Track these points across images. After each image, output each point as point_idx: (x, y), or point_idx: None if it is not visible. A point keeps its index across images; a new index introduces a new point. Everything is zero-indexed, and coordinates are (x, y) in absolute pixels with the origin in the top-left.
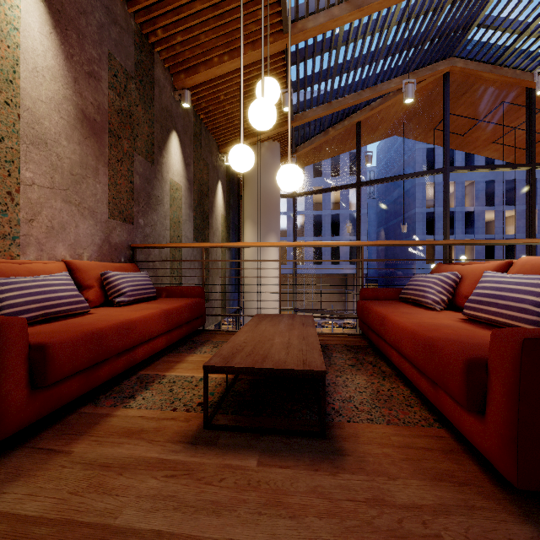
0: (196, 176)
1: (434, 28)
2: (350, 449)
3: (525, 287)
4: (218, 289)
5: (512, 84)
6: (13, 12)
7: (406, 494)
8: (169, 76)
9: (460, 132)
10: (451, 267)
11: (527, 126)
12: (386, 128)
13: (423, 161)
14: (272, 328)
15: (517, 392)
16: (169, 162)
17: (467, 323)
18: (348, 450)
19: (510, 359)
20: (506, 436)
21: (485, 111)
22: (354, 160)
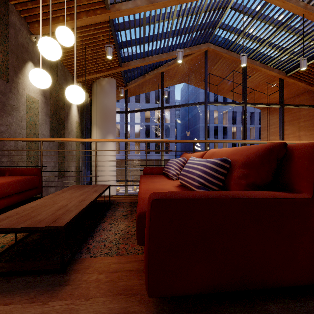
0: (52, 94)
1: (197, 24)
2: (75, 279)
3: (197, 166)
4: (72, 169)
5: (237, 61)
6: None
7: (87, 311)
8: (25, 23)
9: (215, 84)
10: (186, 155)
11: (243, 84)
12: (179, 78)
13: (203, 99)
14: (69, 195)
15: (149, 235)
16: (25, 82)
17: (177, 187)
18: (72, 280)
19: (147, 213)
20: (145, 263)
21: (226, 74)
22: (168, 95)
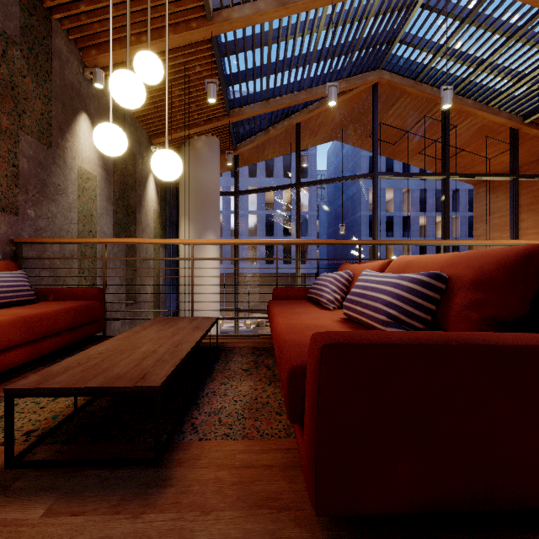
0: (117, 166)
1: (361, 38)
2: (179, 477)
3: (381, 285)
4: (149, 290)
5: (431, 100)
6: None
7: (209, 533)
8: (76, 50)
9: (391, 141)
10: (350, 266)
11: (443, 140)
12: (327, 132)
13: (367, 168)
14: (155, 334)
15: (316, 406)
16: (76, 147)
17: (341, 323)
18: (176, 479)
19: (313, 368)
20: (309, 456)
21: (411, 124)
22: None
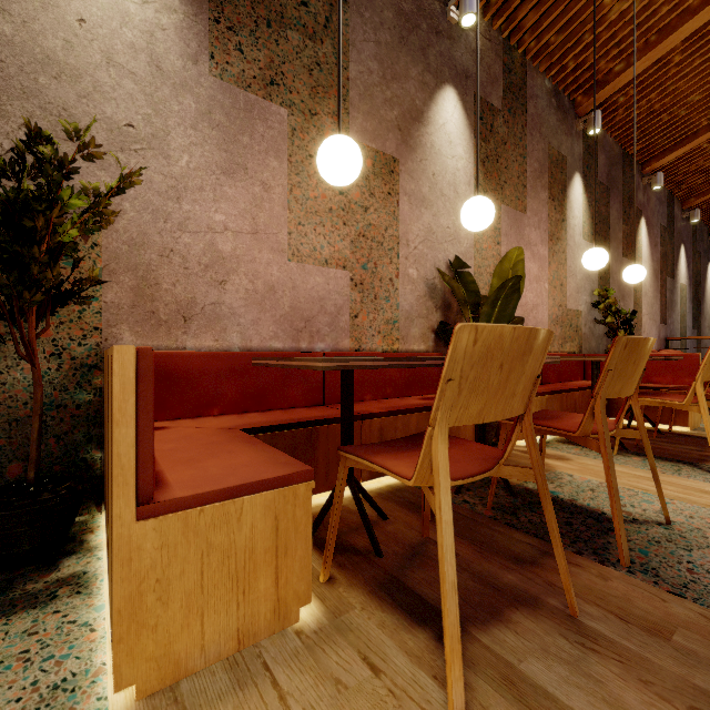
0: (692, 271)
1: None
2: None
3: None
4: None
5: None
6: (641, 241)
7: None
8: (679, 204)
9: None
10: None
11: None
12: None
13: None
14: None
15: None
16: (679, 271)
17: None
18: None
19: None
20: None
21: None
22: None
